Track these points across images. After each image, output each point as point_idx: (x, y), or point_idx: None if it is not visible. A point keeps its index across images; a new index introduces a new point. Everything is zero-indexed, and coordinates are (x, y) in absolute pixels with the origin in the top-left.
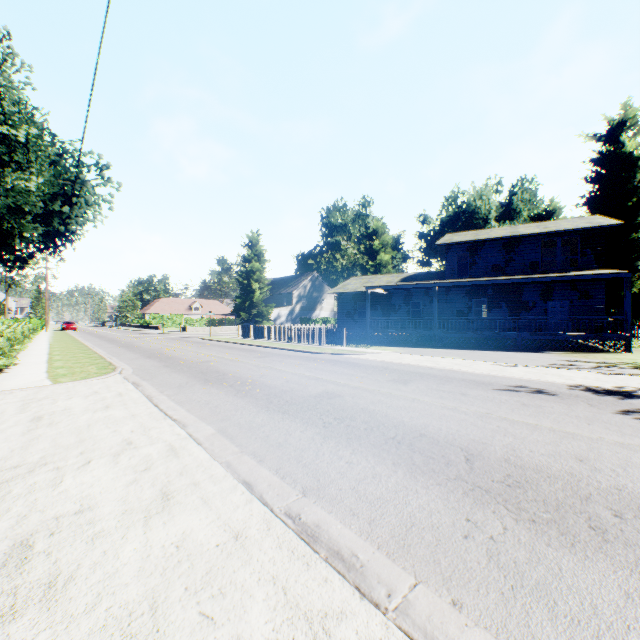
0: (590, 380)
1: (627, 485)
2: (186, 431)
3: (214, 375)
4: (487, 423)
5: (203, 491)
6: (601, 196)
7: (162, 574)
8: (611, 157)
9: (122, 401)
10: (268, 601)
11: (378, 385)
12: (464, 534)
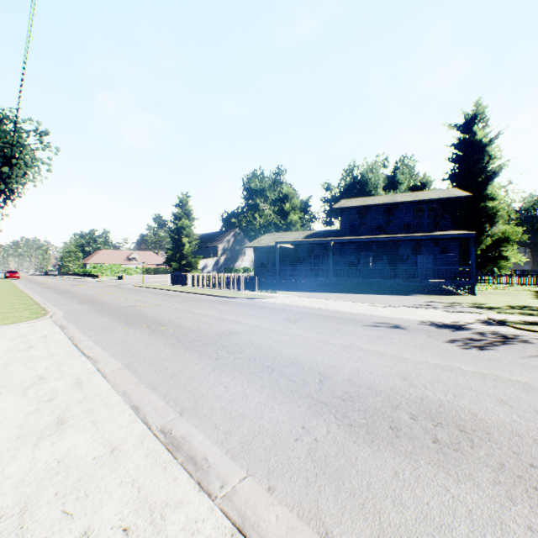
0: (436, 317)
1: (429, 395)
2: (96, 366)
3: (136, 318)
4: (347, 352)
5: (96, 415)
6: (459, 173)
7: (39, 484)
8: (466, 143)
9: (45, 342)
10: (123, 498)
11: (273, 324)
12: (296, 438)
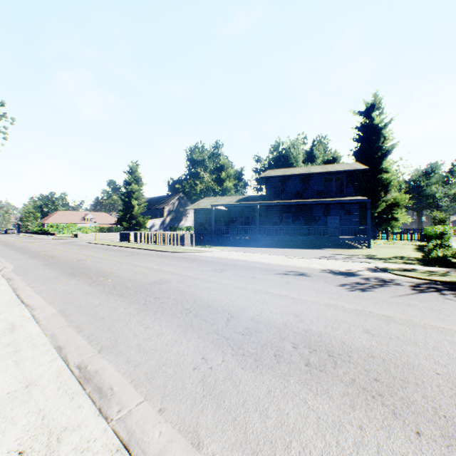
0: (335, 266)
1: (313, 328)
2: (32, 313)
3: (81, 270)
4: (256, 296)
5: (20, 356)
6: (361, 150)
7: None
8: (367, 126)
9: None
10: (26, 426)
11: (201, 273)
12: (195, 367)
